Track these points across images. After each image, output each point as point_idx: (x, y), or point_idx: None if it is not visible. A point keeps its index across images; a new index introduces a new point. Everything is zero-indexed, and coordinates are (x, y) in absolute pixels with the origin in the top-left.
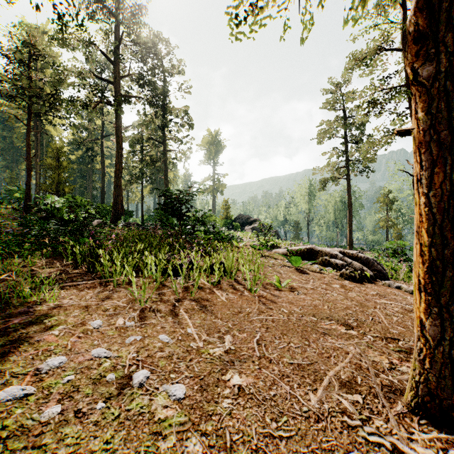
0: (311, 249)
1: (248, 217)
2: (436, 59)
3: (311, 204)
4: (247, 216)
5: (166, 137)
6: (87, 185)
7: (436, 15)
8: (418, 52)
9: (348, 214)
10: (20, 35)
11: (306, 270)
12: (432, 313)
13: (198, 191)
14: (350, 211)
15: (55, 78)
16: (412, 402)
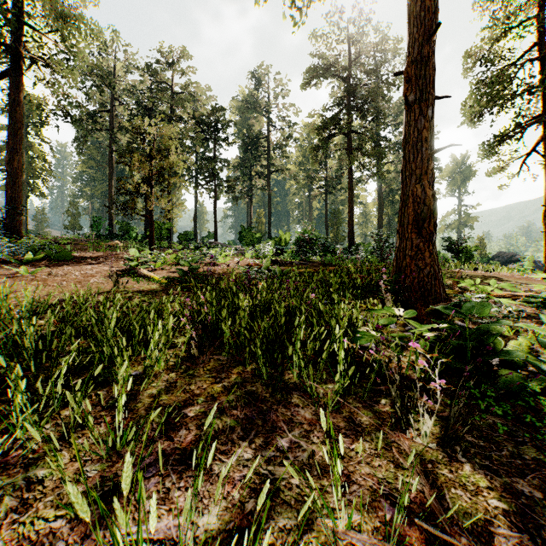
0: None
1: (512, 254)
2: (545, 221)
3: None
4: (510, 254)
5: None
6: None
7: (545, 213)
8: (543, 219)
9: None
10: None
11: None
12: (544, 263)
13: (469, 238)
14: None
15: (338, 165)
16: (541, 278)
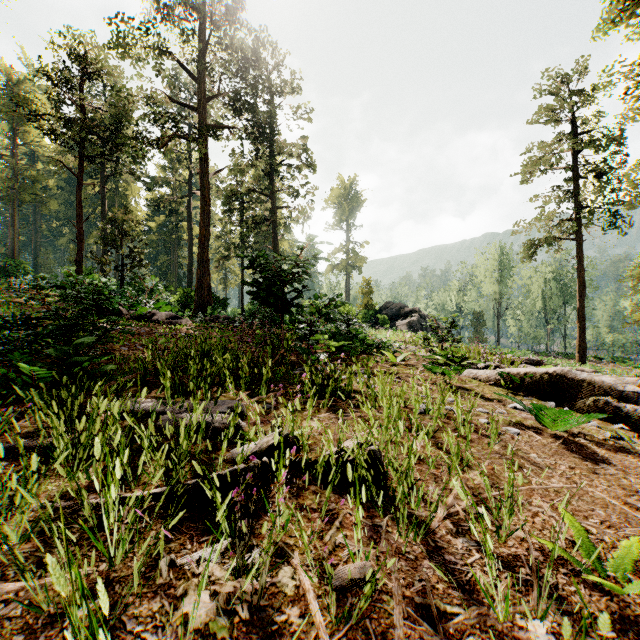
0: (561, 376)
1: (401, 306)
2: None
3: (504, 285)
4: (399, 305)
5: (276, 187)
6: (171, 263)
7: None
8: None
9: (578, 300)
10: (69, 46)
11: (588, 444)
12: None
13: (317, 258)
14: (580, 294)
15: (116, 105)
16: None
